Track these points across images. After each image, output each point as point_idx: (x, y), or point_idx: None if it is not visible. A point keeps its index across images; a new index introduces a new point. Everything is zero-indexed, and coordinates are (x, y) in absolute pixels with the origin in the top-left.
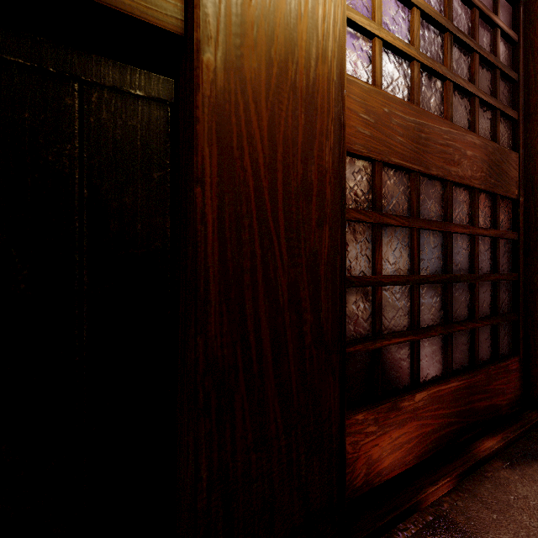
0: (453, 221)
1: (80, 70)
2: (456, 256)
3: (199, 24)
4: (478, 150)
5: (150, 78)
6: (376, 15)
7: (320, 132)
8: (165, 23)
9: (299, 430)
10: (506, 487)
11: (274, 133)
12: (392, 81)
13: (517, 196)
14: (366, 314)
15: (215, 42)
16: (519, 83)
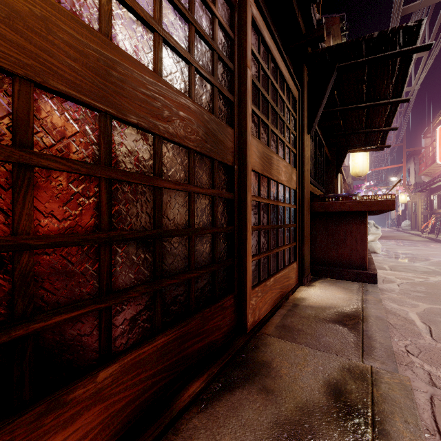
0: (166, 177)
1: None
2: (170, 212)
3: None
4: (193, 115)
5: None
6: None
7: None
8: None
9: None
10: None
11: None
12: None
13: (233, 163)
14: None
15: None
16: (235, 73)
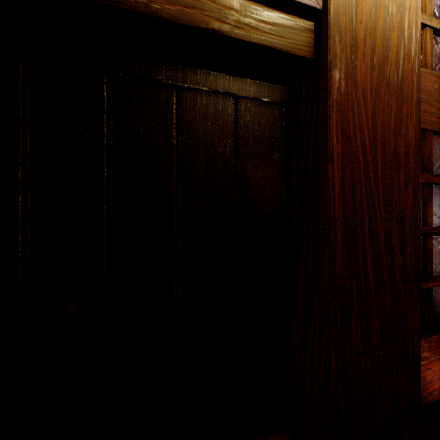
0: None
1: (236, 90)
2: None
3: (330, 50)
4: None
5: (274, 88)
6: (427, 8)
7: (406, 115)
8: (303, 52)
9: (392, 345)
10: None
11: (375, 120)
12: (439, 61)
13: None
14: None
15: (340, 60)
16: None
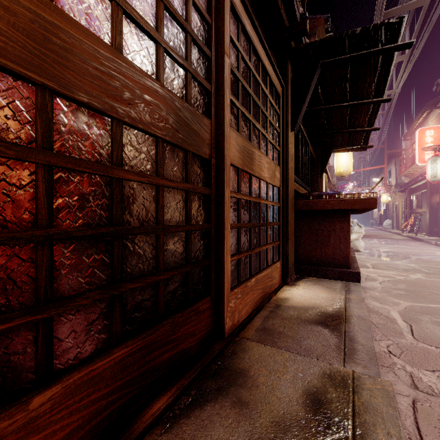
0: (128, 167)
1: None
2: (133, 206)
3: None
4: (162, 100)
5: None
6: None
7: None
8: None
9: None
10: None
11: None
12: None
13: (210, 157)
14: None
15: None
16: (212, 60)
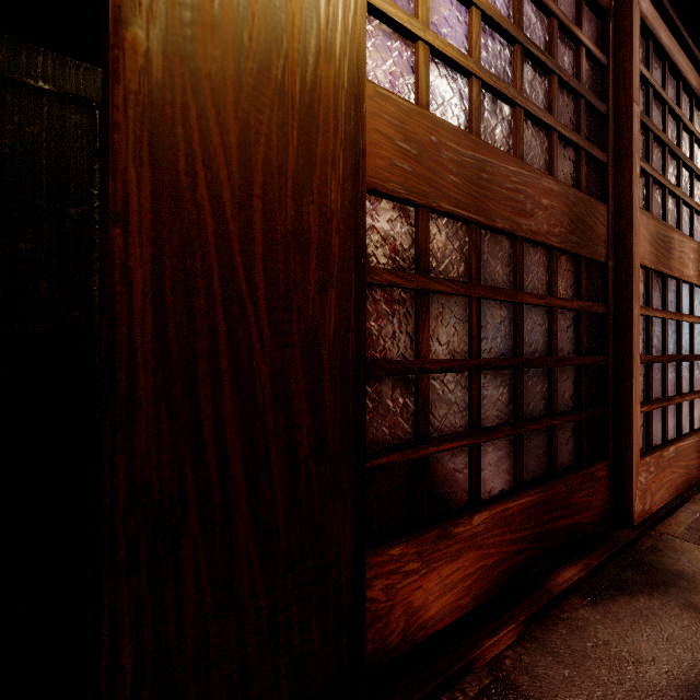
0: (525, 289)
1: None
2: (529, 334)
3: None
4: (557, 199)
5: (64, 64)
6: (420, 11)
7: (323, 158)
8: None
9: (290, 582)
10: (584, 632)
11: (248, 154)
12: (444, 101)
13: (606, 259)
14: (408, 412)
15: (147, 11)
16: (609, 118)
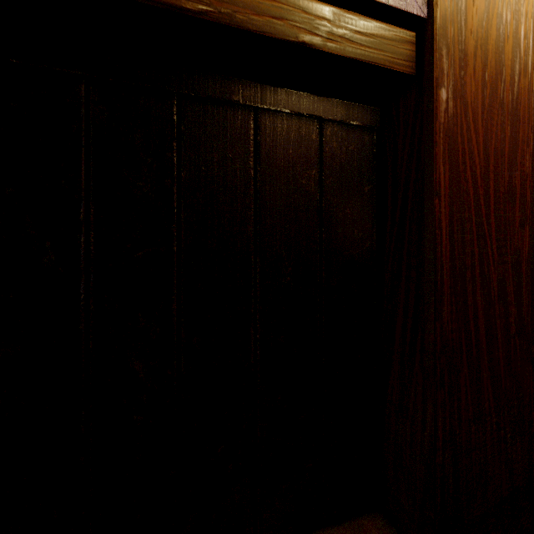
0: None
1: (321, 112)
2: None
3: (437, 65)
4: None
5: (364, 110)
6: None
7: (522, 140)
8: (403, 67)
9: (506, 411)
10: None
11: (487, 146)
12: None
13: None
14: None
15: (447, 77)
16: None
